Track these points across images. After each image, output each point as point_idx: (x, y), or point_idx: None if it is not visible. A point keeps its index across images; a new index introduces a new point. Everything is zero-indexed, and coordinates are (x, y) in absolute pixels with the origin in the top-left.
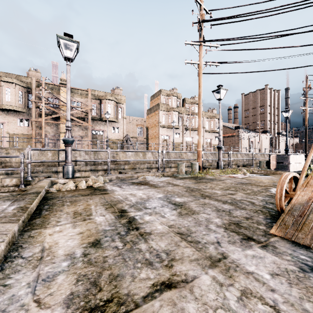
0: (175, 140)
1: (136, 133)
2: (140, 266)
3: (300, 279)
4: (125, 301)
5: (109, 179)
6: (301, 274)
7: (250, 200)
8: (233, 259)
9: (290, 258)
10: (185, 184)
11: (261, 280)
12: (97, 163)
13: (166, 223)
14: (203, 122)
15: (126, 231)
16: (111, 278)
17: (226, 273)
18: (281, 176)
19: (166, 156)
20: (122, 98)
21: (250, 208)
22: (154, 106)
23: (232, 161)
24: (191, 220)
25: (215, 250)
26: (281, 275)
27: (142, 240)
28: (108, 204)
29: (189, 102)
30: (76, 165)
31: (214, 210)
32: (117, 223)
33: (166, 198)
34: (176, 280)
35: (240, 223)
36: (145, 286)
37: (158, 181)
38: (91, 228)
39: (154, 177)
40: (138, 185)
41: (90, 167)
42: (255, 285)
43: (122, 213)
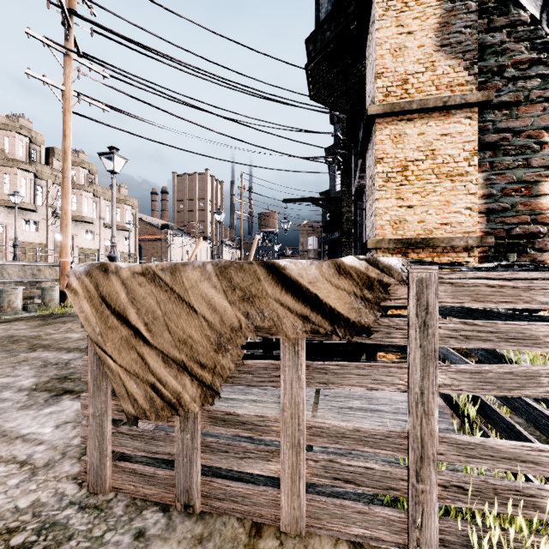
0: (26, 237)
1: None
2: None
3: None
4: None
5: None
6: None
7: None
8: (6, 429)
9: None
10: (7, 332)
11: (33, 439)
12: None
13: None
14: (99, 207)
15: None
16: None
17: None
18: None
19: None
20: None
21: None
22: None
23: None
24: None
25: None
26: (73, 421)
27: None
28: None
29: None
30: None
31: (38, 367)
32: None
33: None
34: None
35: (71, 375)
36: None
37: None
38: None
39: None
40: None
41: None
42: (15, 448)
43: None
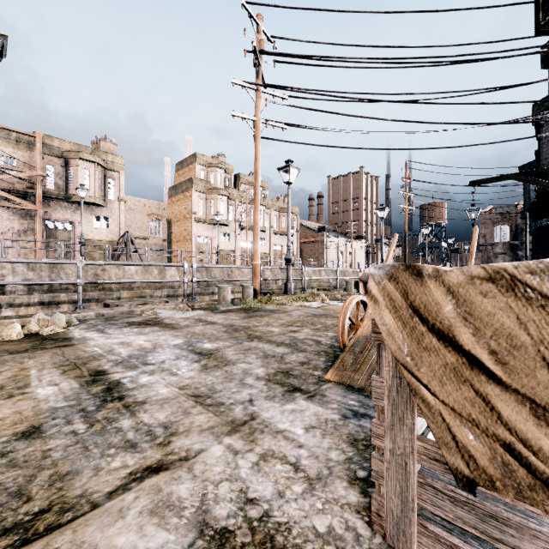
0: (222, 246)
1: (148, 230)
2: (114, 453)
3: (338, 428)
4: (75, 505)
5: (81, 318)
6: (340, 422)
7: (317, 338)
8: (264, 418)
9: (336, 406)
10: (227, 321)
11: (291, 438)
12: (56, 287)
13: (176, 384)
14: (269, 217)
15: (100, 404)
16: (54, 478)
17: (248, 437)
18: (345, 301)
19: (205, 273)
20: (115, 159)
21: (313, 349)
22: (183, 183)
23: (313, 281)
24: (220, 375)
25: (243, 411)
26: (318, 427)
27: (127, 414)
28: (70, 363)
29: (245, 181)
30: (3, 293)
31: (261, 357)
32: (83, 394)
33: (187, 345)
34: (170, 460)
35: (291, 371)
36: (115, 478)
37: (180, 318)
38: (23, 408)
39: (175, 312)
40: (141, 326)
41: (39, 298)
42: (281, 444)
43: (97, 376)
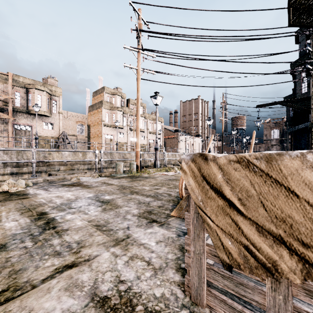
0: (120, 140)
1: (76, 130)
2: (47, 258)
3: (174, 241)
4: (23, 287)
5: (34, 182)
6: (176, 238)
7: (169, 192)
8: (134, 237)
9: (175, 230)
10: (120, 183)
11: (148, 247)
12: (21, 164)
13: (86, 219)
14: (147, 124)
15: (41, 231)
16: (12, 273)
17: (124, 247)
18: None
19: (109, 156)
20: (57, 89)
21: (166, 198)
22: (97, 103)
23: (171, 160)
24: (112, 214)
25: (123, 233)
26: (163, 241)
27: (57, 236)
28: (26, 208)
29: (133, 103)
30: None
31: (137, 203)
32: (32, 226)
33: (95, 197)
34: (79, 261)
35: (153, 211)
36: (47, 272)
37: (93, 182)
38: None
39: (90, 178)
40: (69, 186)
41: (10, 170)
42: (142, 251)
43: (41, 215)
